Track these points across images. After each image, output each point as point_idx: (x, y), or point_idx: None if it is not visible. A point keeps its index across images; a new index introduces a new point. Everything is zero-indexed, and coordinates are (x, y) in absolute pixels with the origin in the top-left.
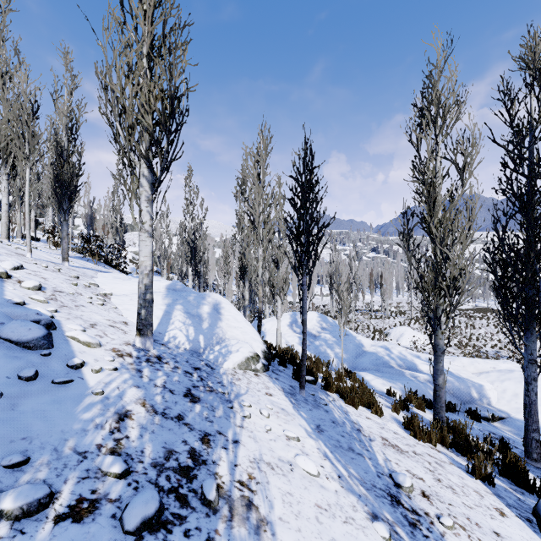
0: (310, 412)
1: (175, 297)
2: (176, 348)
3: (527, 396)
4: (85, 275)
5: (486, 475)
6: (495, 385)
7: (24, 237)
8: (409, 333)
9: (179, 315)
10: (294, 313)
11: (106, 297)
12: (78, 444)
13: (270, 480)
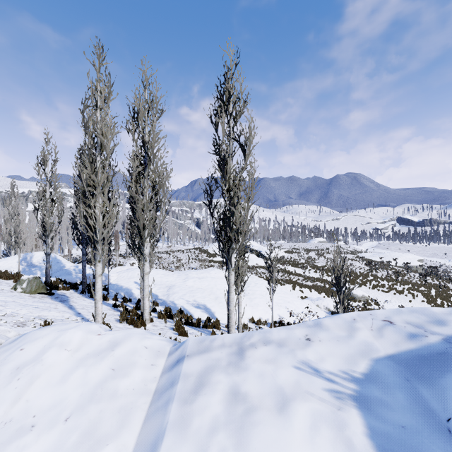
0: None
1: None
2: None
3: (82, 267)
4: None
5: None
6: (120, 274)
7: None
8: (135, 264)
9: None
10: (26, 253)
11: None
12: None
13: None
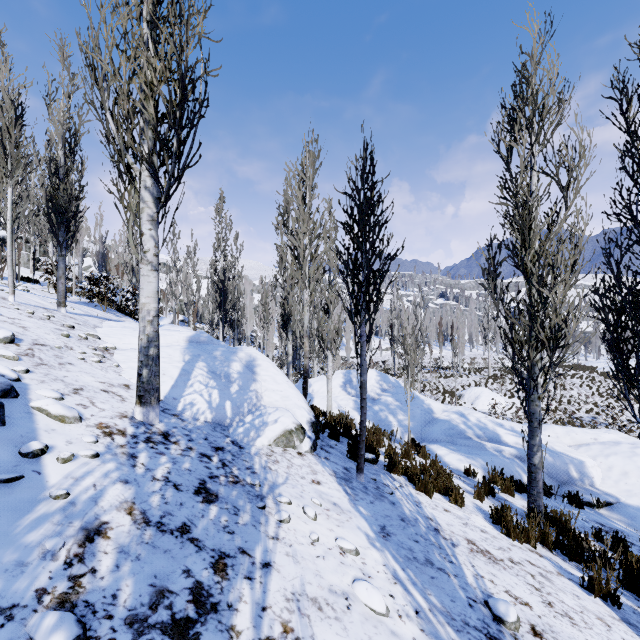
0: (371, 505)
1: (197, 351)
2: (193, 420)
3: None
4: (86, 324)
5: (608, 592)
6: (598, 460)
7: (18, 278)
8: (487, 395)
9: (201, 375)
10: (348, 371)
11: (106, 351)
12: (3, 591)
13: (317, 631)
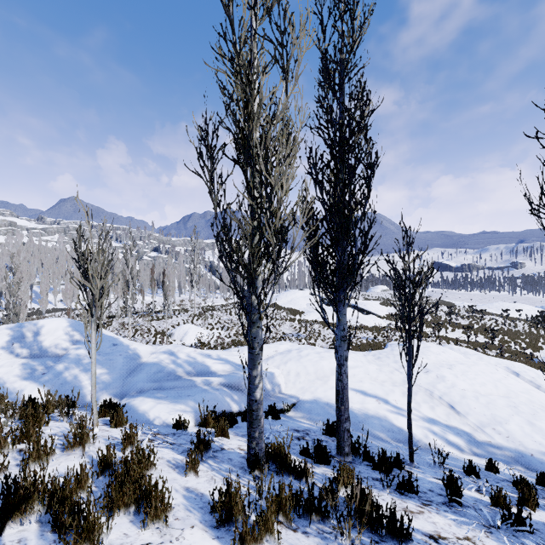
0: None
1: None
2: None
3: (340, 380)
4: None
5: None
6: (281, 368)
7: None
8: (193, 330)
9: None
10: (20, 324)
11: None
12: None
13: None
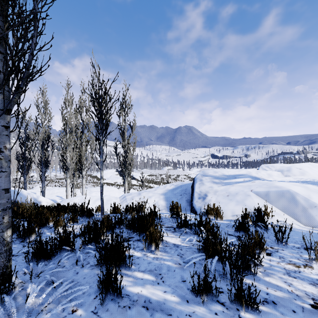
0: None
1: None
2: None
3: (24, 187)
4: None
5: None
6: None
7: None
8: None
9: None
10: None
11: None
12: None
13: None
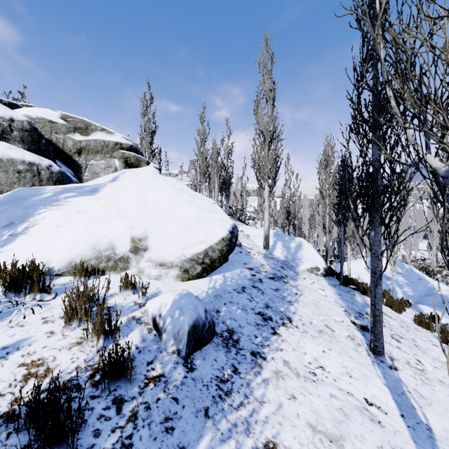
0: (339, 291)
1: (277, 237)
2: (278, 257)
3: None
4: None
5: None
6: None
7: None
8: None
9: (279, 246)
10: None
11: (247, 236)
12: (254, 265)
13: (305, 288)
